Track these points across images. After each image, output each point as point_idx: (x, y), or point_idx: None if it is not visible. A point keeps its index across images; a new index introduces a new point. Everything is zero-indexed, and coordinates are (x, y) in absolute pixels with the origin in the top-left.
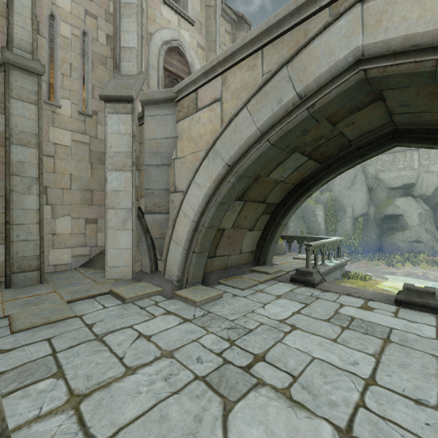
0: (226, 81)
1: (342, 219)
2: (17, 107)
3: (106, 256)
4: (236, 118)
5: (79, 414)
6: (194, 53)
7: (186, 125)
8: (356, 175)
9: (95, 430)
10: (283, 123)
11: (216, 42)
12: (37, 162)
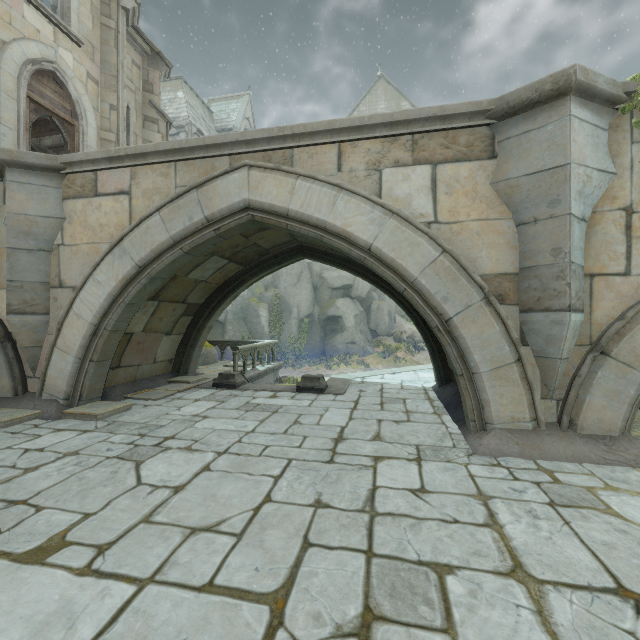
0: (136, 176)
1: (288, 320)
2: None
3: None
4: (148, 221)
5: None
6: (82, 86)
7: (80, 207)
8: (302, 271)
9: (14, 498)
10: (195, 237)
11: (119, 80)
12: None
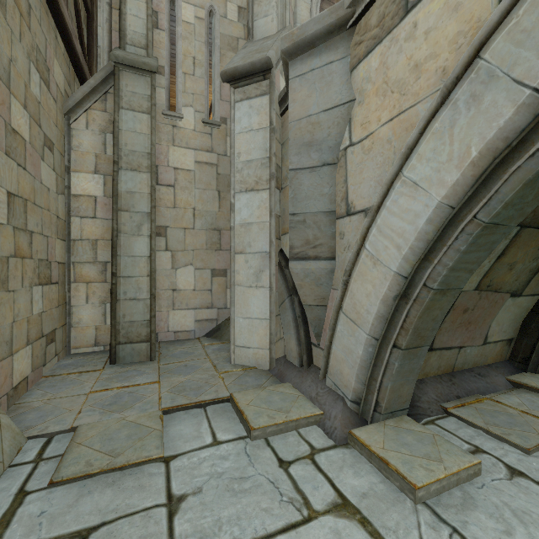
0: None
1: None
2: (127, 120)
3: (231, 329)
4: None
5: None
6: None
7: (375, 64)
8: None
9: None
10: None
11: None
12: (149, 191)
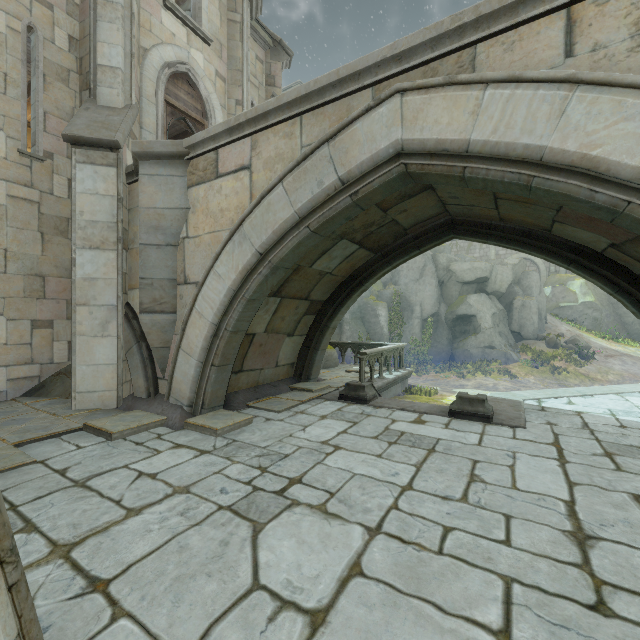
0: (256, 145)
1: (409, 320)
2: None
3: (73, 377)
4: (269, 195)
5: (71, 561)
6: (211, 84)
7: (202, 194)
8: (425, 265)
9: (98, 572)
10: (325, 209)
11: (243, 73)
12: None
